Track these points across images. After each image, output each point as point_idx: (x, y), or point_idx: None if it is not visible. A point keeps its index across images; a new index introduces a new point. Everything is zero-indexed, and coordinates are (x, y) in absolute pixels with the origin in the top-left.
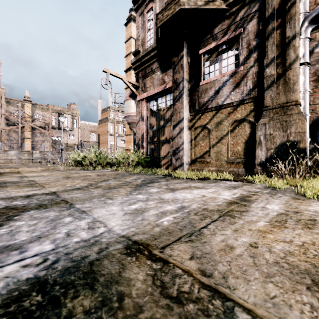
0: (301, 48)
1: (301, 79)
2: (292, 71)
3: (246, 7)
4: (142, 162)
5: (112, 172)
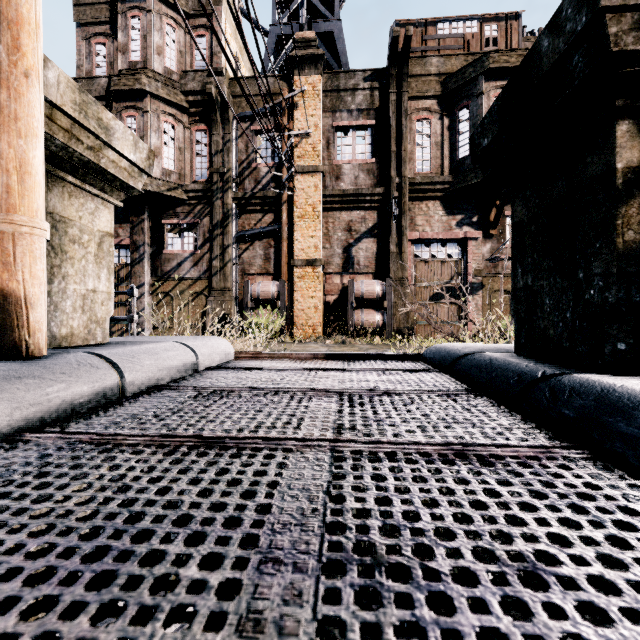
0: (233, 253)
1: (233, 273)
2: (227, 268)
3: (202, 205)
4: None
5: None
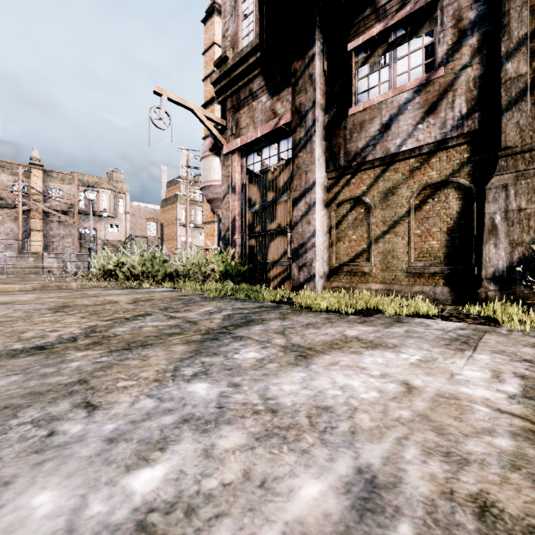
0: None
1: None
2: None
3: None
4: (233, 273)
5: (169, 294)
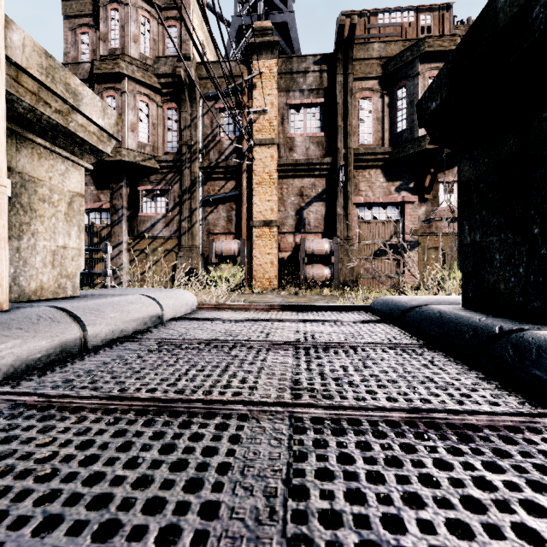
0: (200, 216)
1: (200, 233)
2: (195, 228)
3: (173, 173)
4: None
5: None
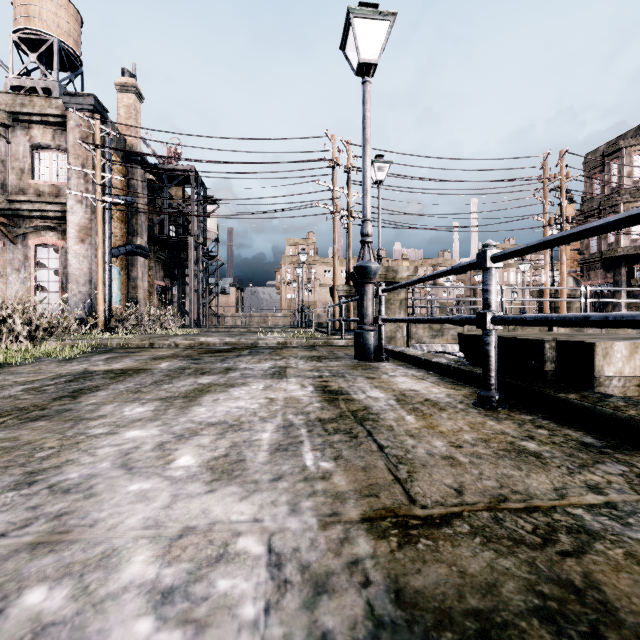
0: None
1: None
2: None
3: None
4: None
5: None
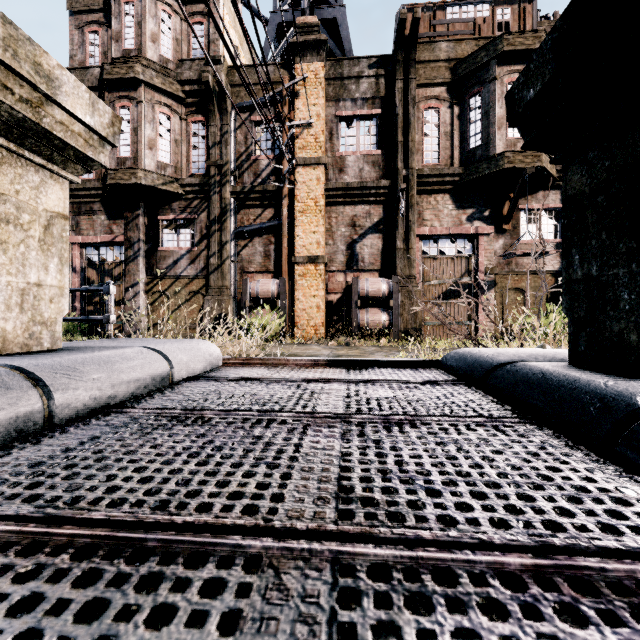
0: (232, 250)
1: (232, 271)
2: (225, 266)
3: (199, 200)
4: (75, 329)
5: None
